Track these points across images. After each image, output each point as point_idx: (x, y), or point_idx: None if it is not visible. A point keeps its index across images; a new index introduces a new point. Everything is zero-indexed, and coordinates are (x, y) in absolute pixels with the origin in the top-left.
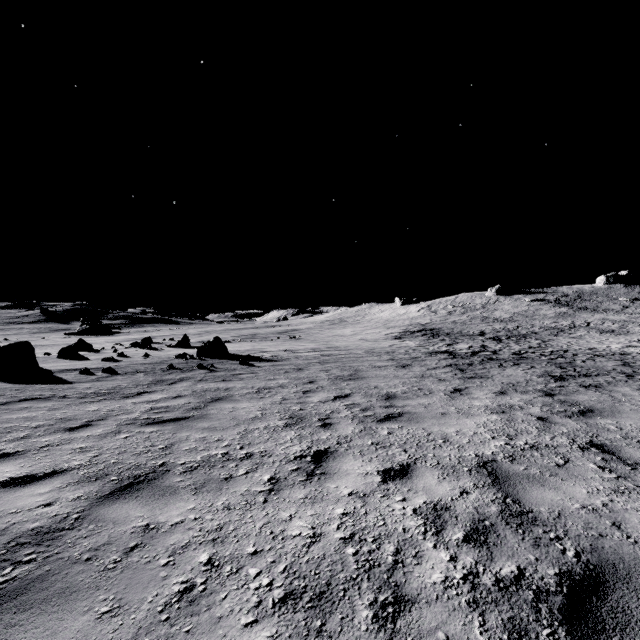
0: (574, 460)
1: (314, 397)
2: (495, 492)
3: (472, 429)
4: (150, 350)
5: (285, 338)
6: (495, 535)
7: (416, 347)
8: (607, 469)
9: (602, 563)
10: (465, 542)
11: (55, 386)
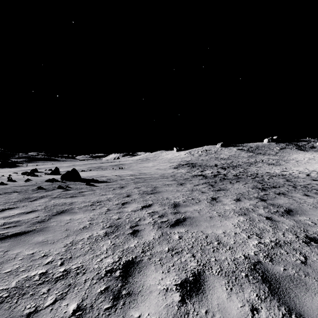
0: (309, 255)
1: (129, 207)
2: (278, 305)
3: (232, 230)
4: (33, 176)
5: (116, 168)
6: None
7: (185, 173)
8: None
9: None
10: None
11: None
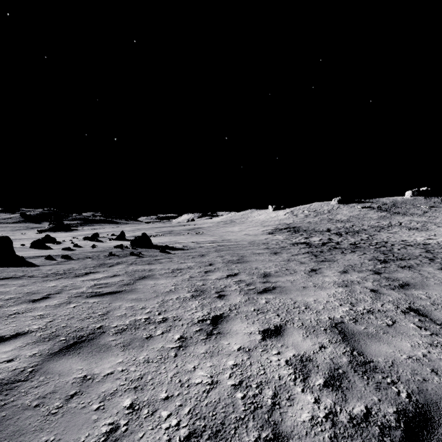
0: (399, 321)
1: (212, 275)
2: (345, 346)
3: (325, 298)
4: (97, 242)
5: (192, 233)
6: (347, 381)
7: (283, 240)
8: (423, 328)
9: (428, 402)
10: (325, 387)
11: (26, 268)
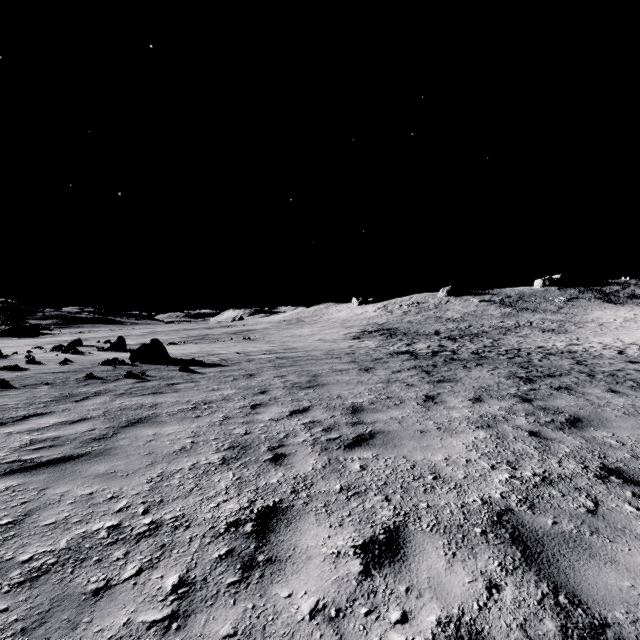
0: (603, 500)
1: (265, 413)
2: (536, 580)
3: (463, 454)
4: (74, 354)
5: (238, 339)
6: None
7: (376, 347)
8: None
9: None
10: None
11: None
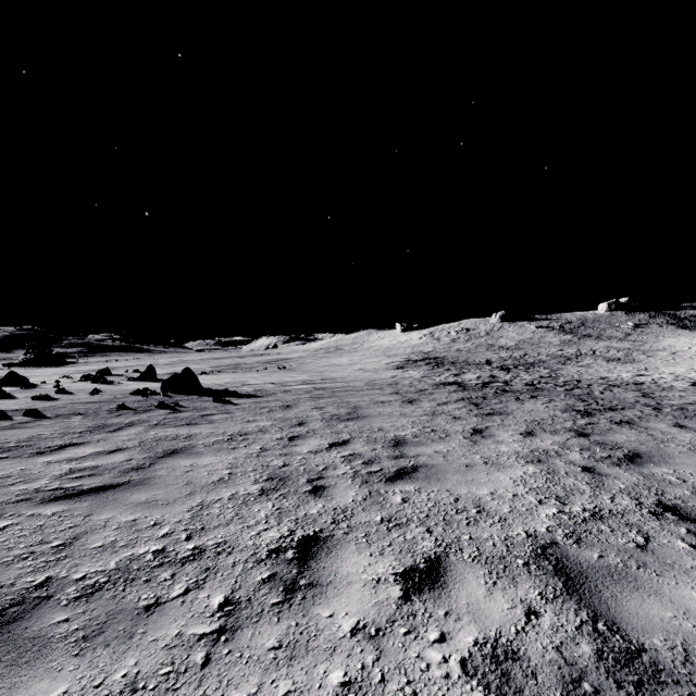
0: (655, 536)
1: (303, 445)
2: (576, 609)
3: (510, 489)
4: (103, 384)
5: (273, 368)
6: None
7: (421, 378)
8: None
9: None
10: None
11: None
